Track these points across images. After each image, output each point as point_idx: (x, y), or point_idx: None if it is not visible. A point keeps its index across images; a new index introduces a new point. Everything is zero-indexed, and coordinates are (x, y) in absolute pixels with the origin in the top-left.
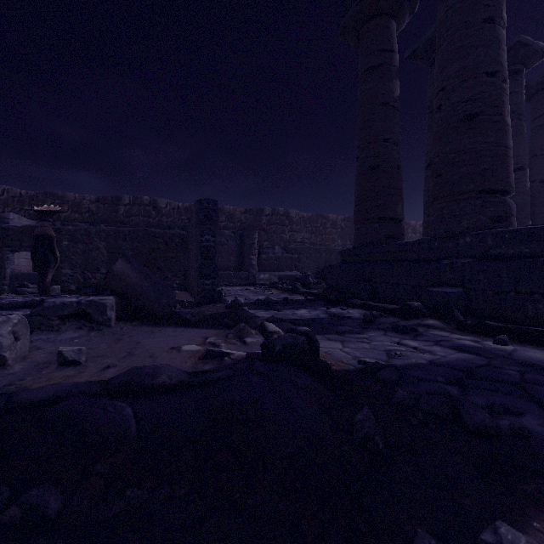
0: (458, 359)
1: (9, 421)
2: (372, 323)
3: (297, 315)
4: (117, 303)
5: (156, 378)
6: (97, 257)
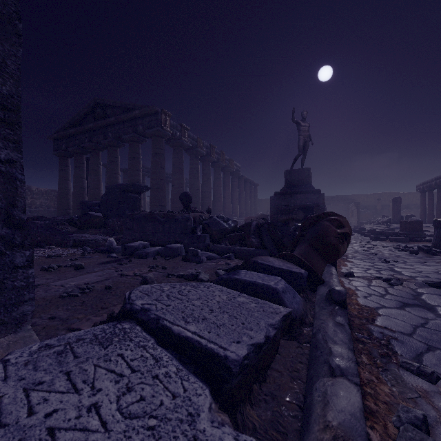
0: None
1: None
2: None
3: None
4: None
5: None
6: None
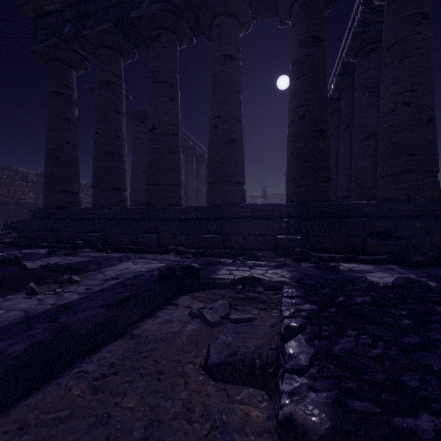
0: (86, 259)
1: None
2: (53, 254)
3: None
4: None
5: None
6: None
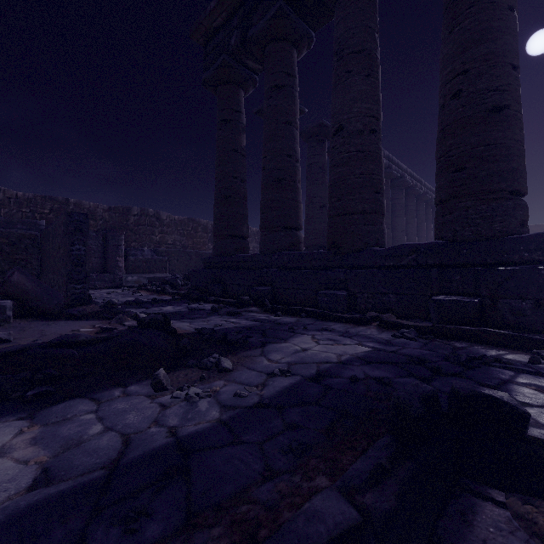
0: (249, 324)
1: (3, 359)
2: (217, 312)
3: (163, 311)
4: (14, 305)
5: (79, 338)
6: None
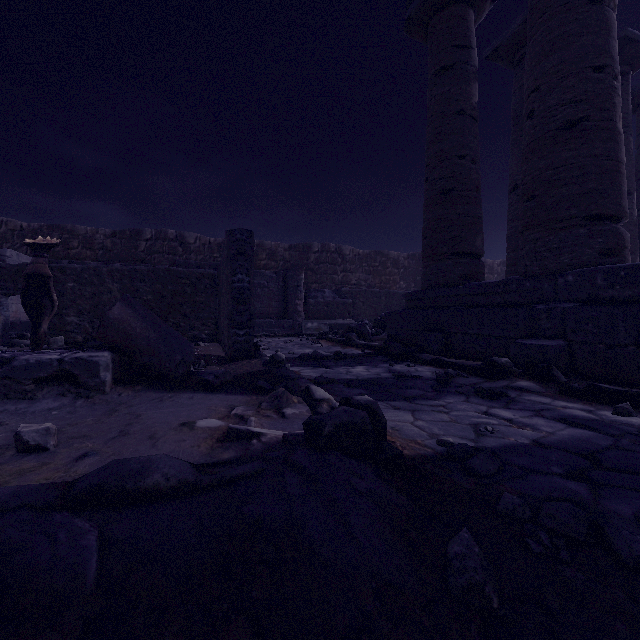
0: (572, 437)
1: None
2: (448, 385)
3: (352, 374)
4: (115, 361)
5: (145, 478)
6: (109, 302)
